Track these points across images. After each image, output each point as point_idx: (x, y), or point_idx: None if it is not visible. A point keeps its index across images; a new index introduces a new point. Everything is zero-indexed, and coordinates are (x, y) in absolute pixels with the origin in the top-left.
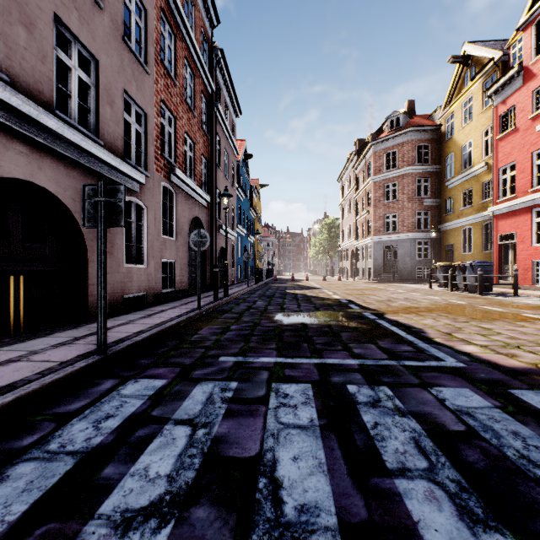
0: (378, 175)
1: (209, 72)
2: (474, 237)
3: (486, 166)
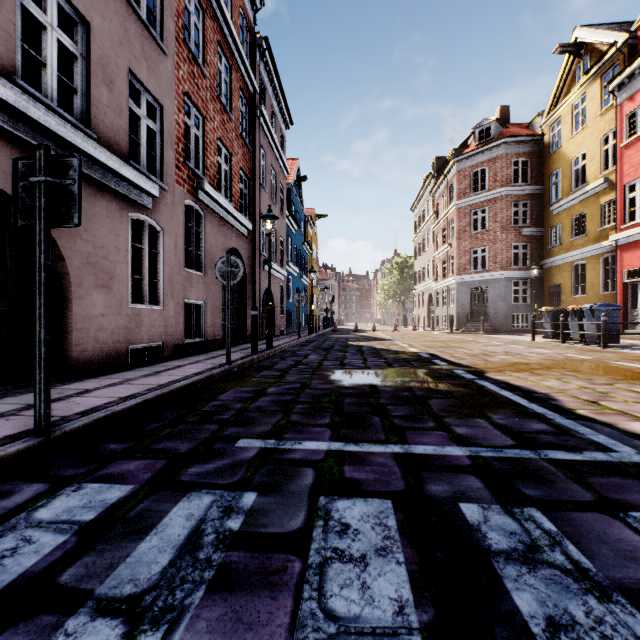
0: (463, 200)
1: (251, 68)
2: (589, 275)
3: (606, 183)
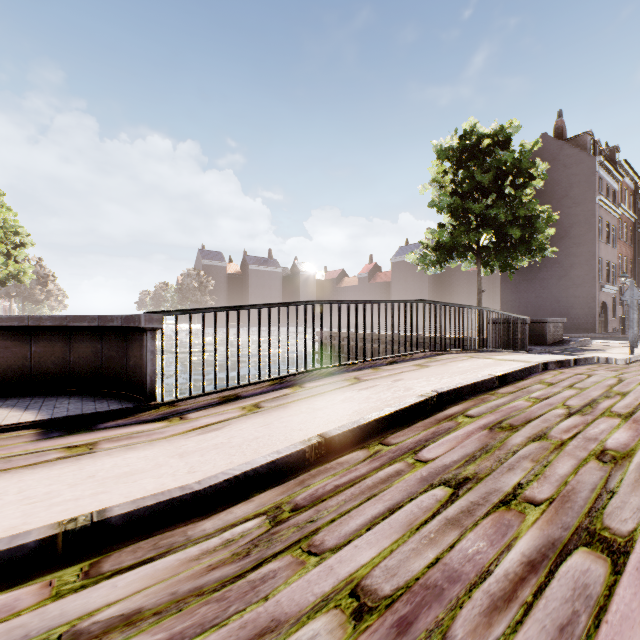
0: None
1: (632, 209)
2: None
3: None
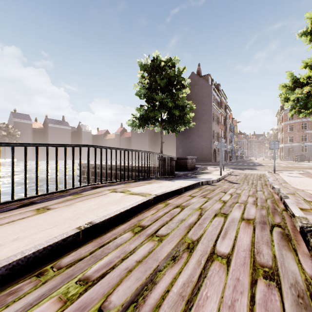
0: (285, 122)
1: (224, 111)
2: None
3: None
